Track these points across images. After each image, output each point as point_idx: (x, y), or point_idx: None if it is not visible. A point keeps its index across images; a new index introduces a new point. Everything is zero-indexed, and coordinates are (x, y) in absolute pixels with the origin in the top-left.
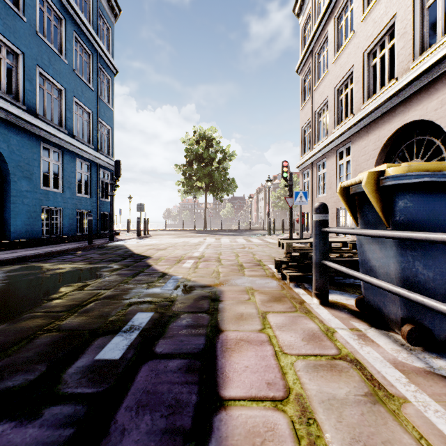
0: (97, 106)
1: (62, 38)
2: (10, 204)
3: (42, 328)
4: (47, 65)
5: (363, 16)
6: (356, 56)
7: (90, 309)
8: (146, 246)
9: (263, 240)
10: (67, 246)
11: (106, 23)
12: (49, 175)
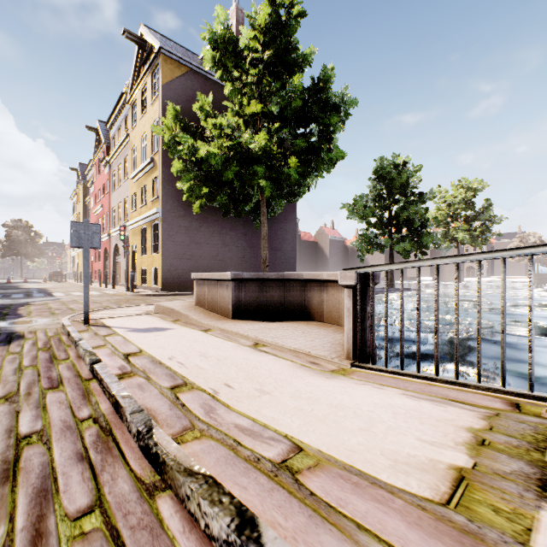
0: None
1: None
2: None
3: None
4: None
5: None
6: None
7: None
8: None
9: None
10: None
11: None
12: None
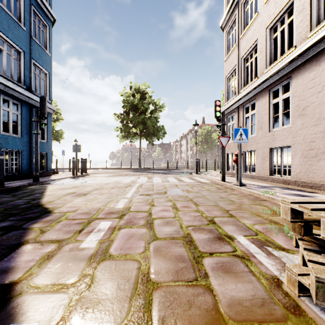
0: (30, 47)
1: None
2: None
3: None
4: None
5: None
6: None
7: None
8: (69, 188)
9: (193, 178)
10: None
11: None
12: None
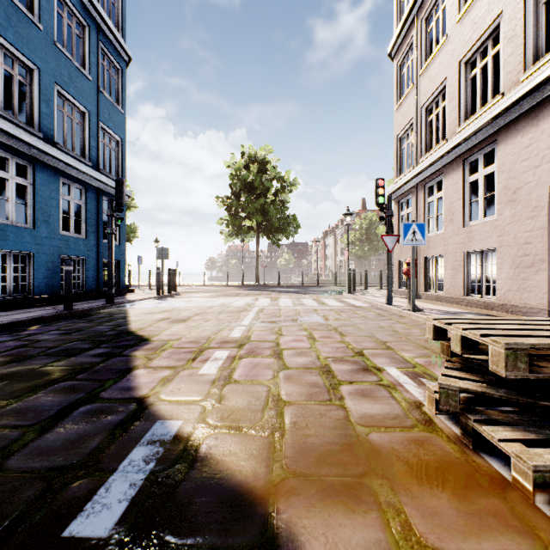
0: (97, 104)
1: None
2: None
3: None
4: (2, 25)
5: None
6: None
7: None
8: (160, 313)
9: (343, 301)
10: (24, 314)
11: None
12: (7, 201)
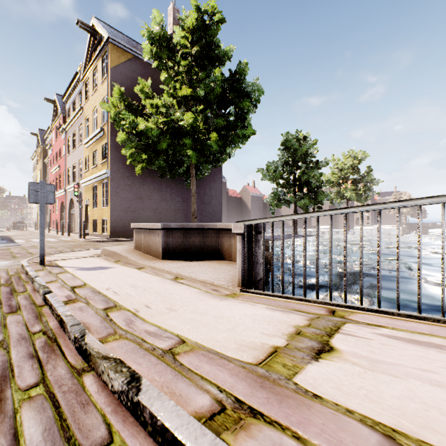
0: None
1: None
2: None
3: None
4: None
5: None
6: None
7: None
8: None
9: None
10: None
11: None
12: None
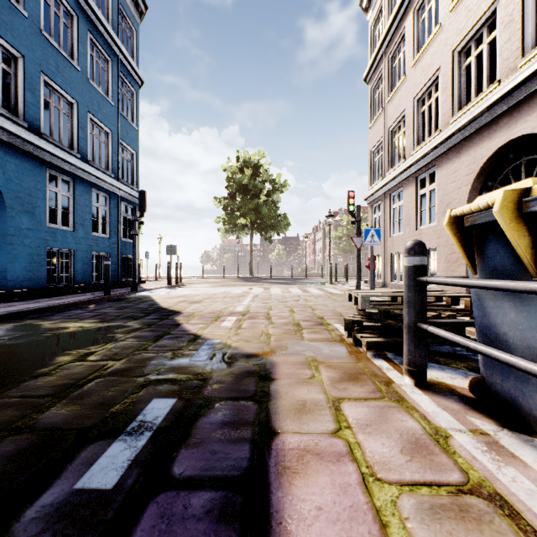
0: (118, 125)
1: (73, 39)
2: (7, 245)
3: (9, 426)
4: (54, 73)
5: (453, 4)
6: (443, 56)
7: (88, 391)
8: (177, 297)
9: (323, 289)
10: (77, 298)
11: (129, 22)
12: (56, 210)
